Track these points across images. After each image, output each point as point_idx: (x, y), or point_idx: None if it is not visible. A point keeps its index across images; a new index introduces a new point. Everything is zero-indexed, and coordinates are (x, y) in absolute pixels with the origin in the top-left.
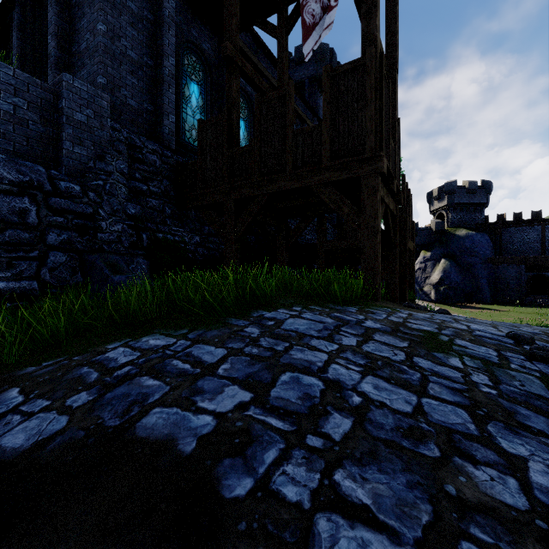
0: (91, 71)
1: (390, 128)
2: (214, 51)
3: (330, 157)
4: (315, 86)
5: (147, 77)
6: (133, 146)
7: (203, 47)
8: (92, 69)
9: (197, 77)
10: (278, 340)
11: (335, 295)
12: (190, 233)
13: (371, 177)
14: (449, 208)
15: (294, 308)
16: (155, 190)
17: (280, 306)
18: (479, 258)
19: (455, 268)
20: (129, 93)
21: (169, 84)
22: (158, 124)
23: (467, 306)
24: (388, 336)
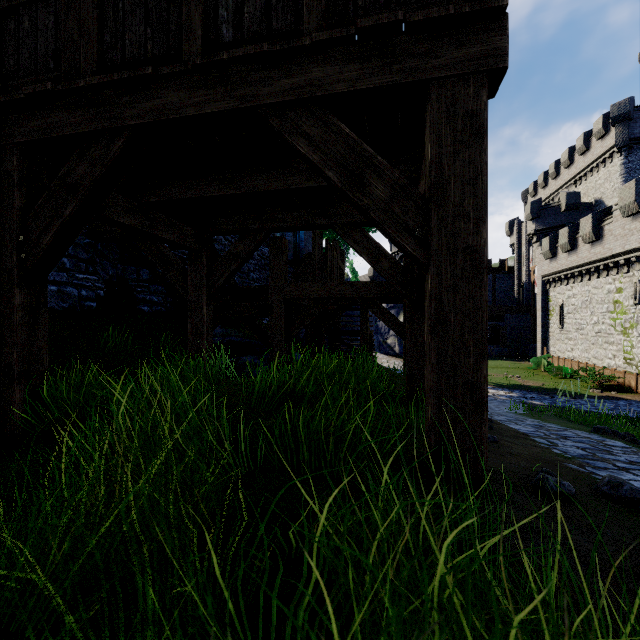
0: None
1: None
2: None
3: (328, 16)
4: None
5: None
6: None
7: None
8: None
9: None
10: None
11: None
12: None
13: (464, 83)
14: None
15: None
16: None
17: None
18: None
19: None
20: None
21: None
22: None
23: None
24: None
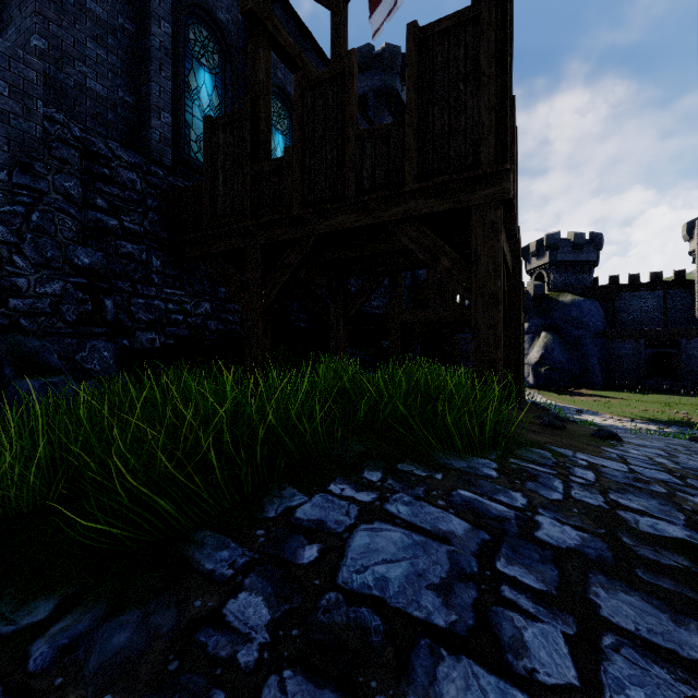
0: (21, 28)
1: (512, 133)
2: (238, 27)
3: (419, 174)
4: (382, 102)
5: (123, 49)
6: (93, 154)
7: (220, 18)
8: (23, 25)
9: (210, 62)
10: (327, 685)
11: (446, 428)
12: (194, 298)
13: (488, 207)
14: (551, 266)
15: (367, 474)
16: (133, 227)
17: (336, 469)
18: (588, 331)
19: (560, 343)
20: (90, 70)
21: (161, 63)
22: (142, 126)
23: (576, 393)
24: (628, 595)
